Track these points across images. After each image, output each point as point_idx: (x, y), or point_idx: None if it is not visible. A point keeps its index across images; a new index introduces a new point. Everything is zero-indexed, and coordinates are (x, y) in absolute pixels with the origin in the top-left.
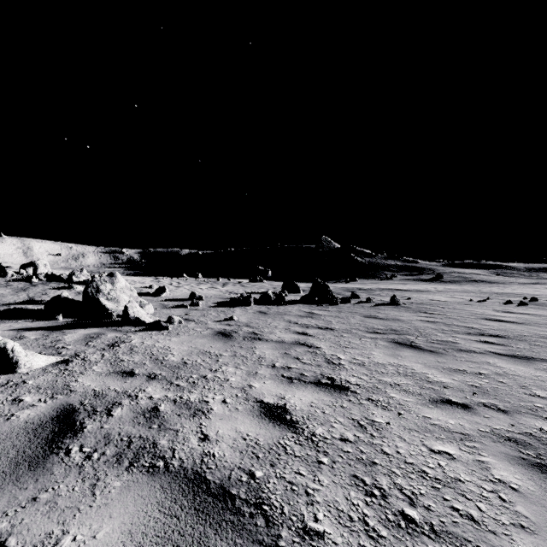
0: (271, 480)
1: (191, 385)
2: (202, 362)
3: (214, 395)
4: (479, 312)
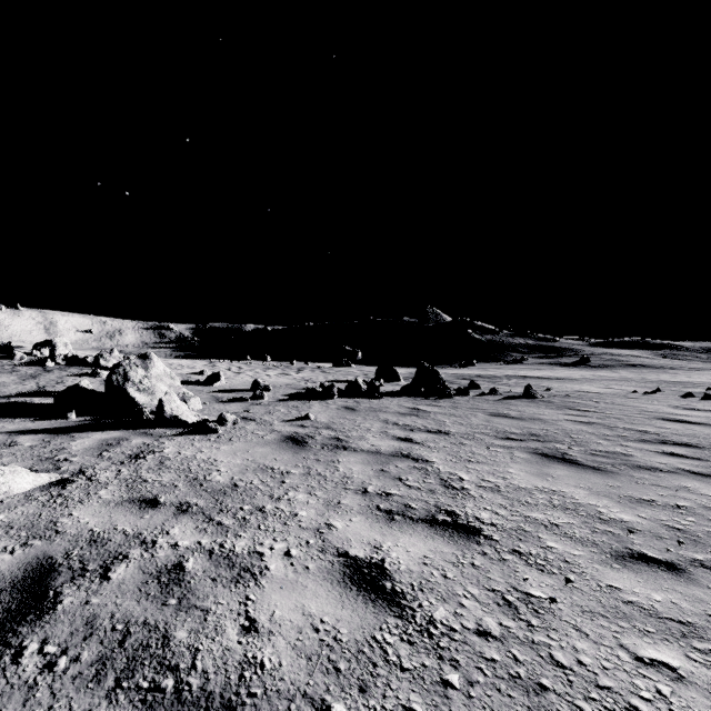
0: None
1: (239, 523)
2: (259, 485)
3: (272, 541)
4: (649, 409)
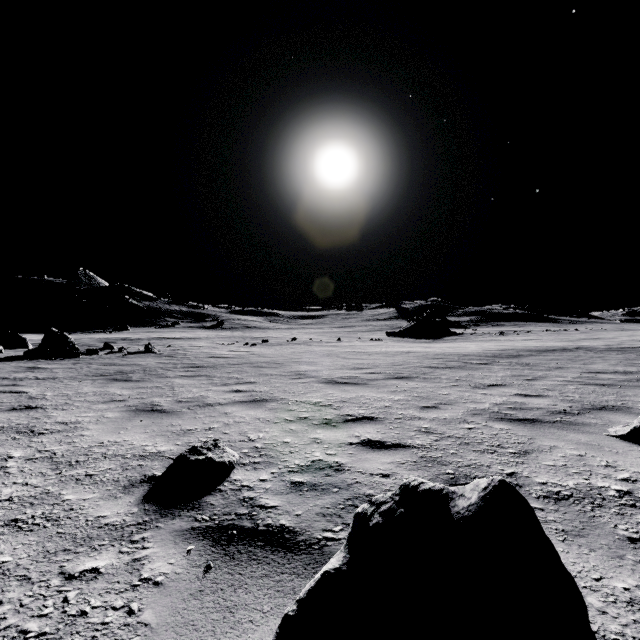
0: None
1: None
2: None
3: None
4: (215, 353)
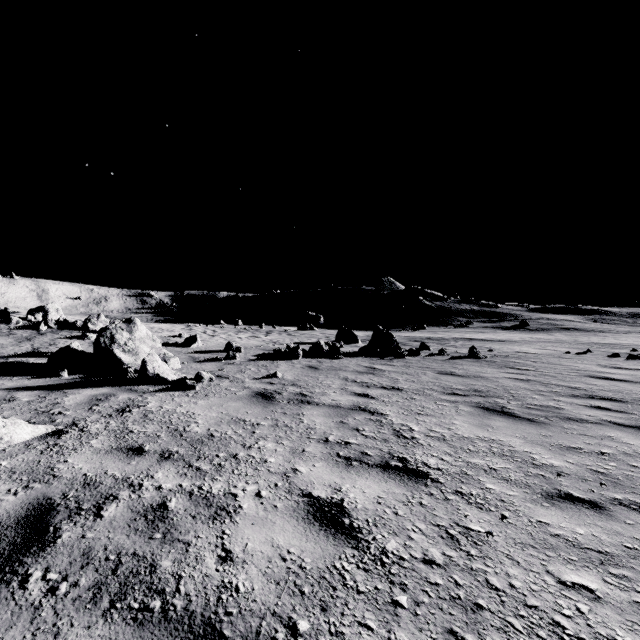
0: (322, 639)
1: (215, 468)
2: (233, 435)
3: (245, 484)
4: (580, 367)
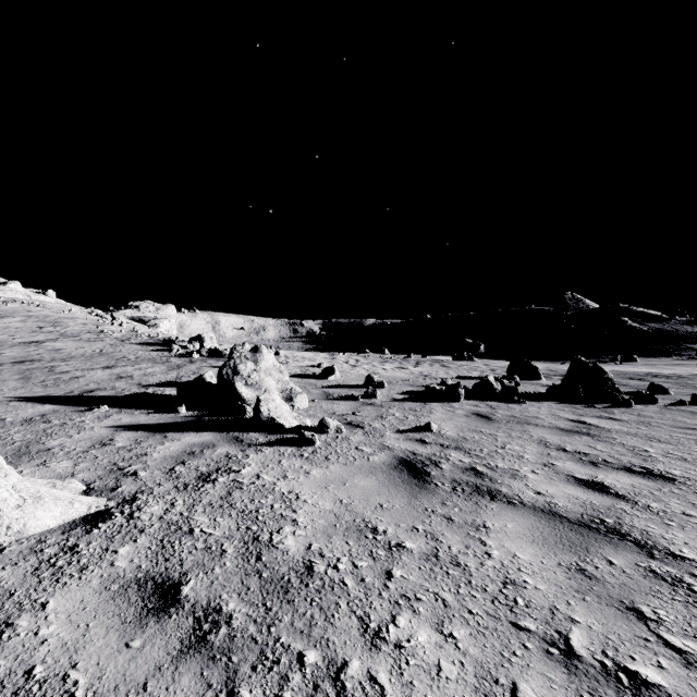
0: None
1: None
2: (348, 575)
3: None
4: None
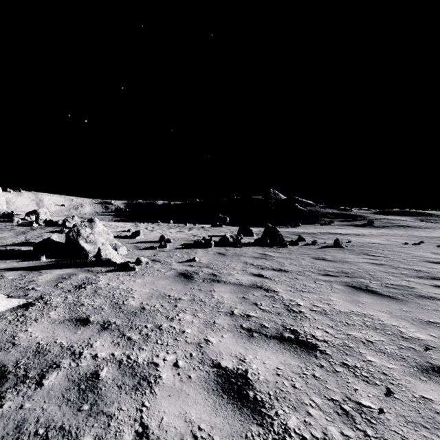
0: None
1: (143, 338)
2: (160, 308)
3: (165, 354)
4: (418, 254)
